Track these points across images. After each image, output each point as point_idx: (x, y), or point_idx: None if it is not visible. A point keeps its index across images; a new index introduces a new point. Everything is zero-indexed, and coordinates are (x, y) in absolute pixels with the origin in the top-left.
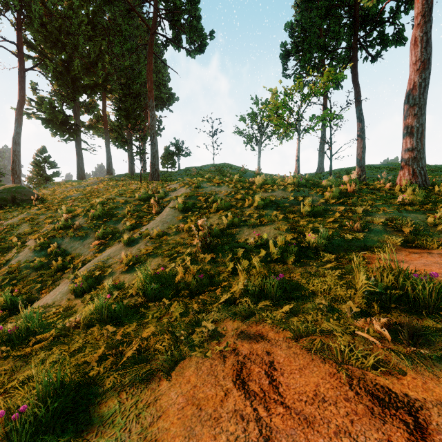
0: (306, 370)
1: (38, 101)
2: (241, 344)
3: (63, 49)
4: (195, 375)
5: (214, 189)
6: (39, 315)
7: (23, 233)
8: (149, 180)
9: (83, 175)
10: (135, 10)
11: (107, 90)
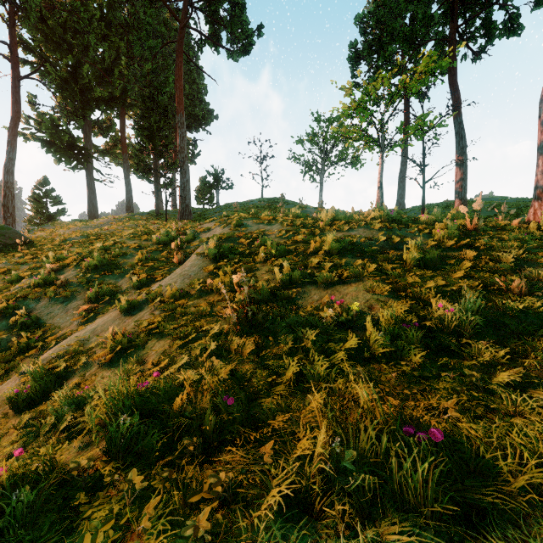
0: None
1: (38, 118)
2: None
3: (69, 52)
4: None
5: (262, 228)
6: None
7: None
8: (178, 219)
9: (96, 214)
10: None
11: (126, 105)
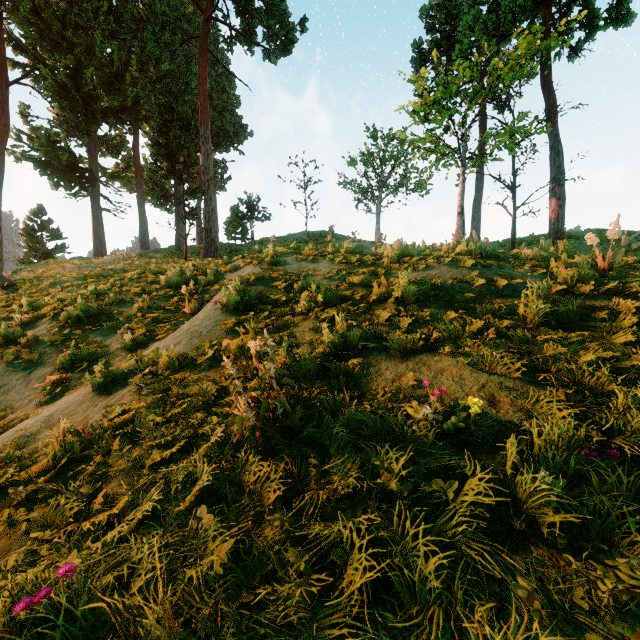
0: None
1: (31, 133)
2: None
3: (70, 52)
4: None
5: (305, 266)
6: None
7: None
8: (201, 257)
9: (104, 251)
10: None
11: (140, 118)
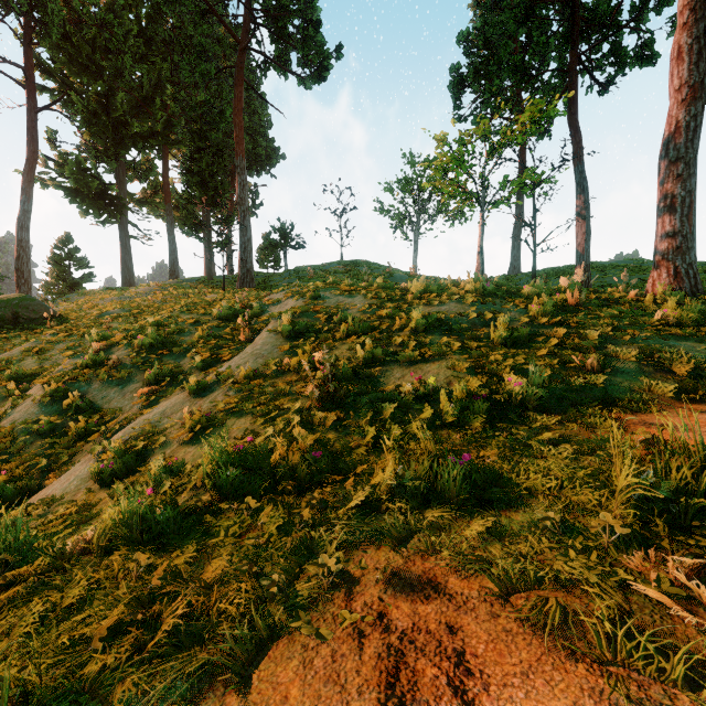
0: (538, 678)
1: (59, 159)
2: (394, 603)
3: (98, 76)
4: (298, 681)
5: (342, 301)
6: (36, 518)
7: (26, 373)
8: (237, 287)
9: (132, 280)
10: (213, 10)
11: (170, 143)
